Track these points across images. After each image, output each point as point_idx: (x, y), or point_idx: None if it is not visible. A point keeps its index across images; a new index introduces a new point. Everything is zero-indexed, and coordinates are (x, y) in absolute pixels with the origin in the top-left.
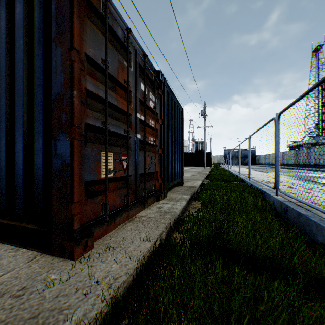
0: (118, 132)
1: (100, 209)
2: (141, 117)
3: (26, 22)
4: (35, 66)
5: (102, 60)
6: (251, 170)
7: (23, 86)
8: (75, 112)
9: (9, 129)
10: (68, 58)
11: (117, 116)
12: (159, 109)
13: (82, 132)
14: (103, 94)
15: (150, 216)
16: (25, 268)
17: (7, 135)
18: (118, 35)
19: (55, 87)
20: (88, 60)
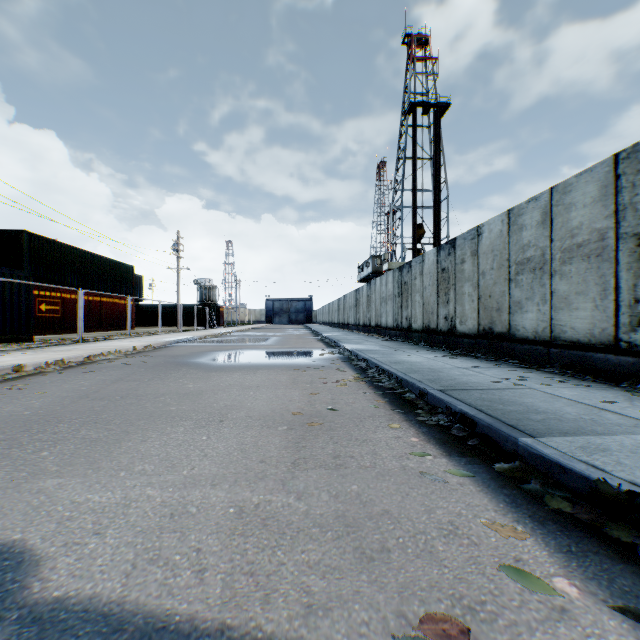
0: None
1: None
2: None
3: None
4: None
5: None
6: (225, 330)
7: None
8: None
9: None
10: None
11: None
12: None
13: None
14: None
15: None
16: None
17: None
18: None
19: None
20: None
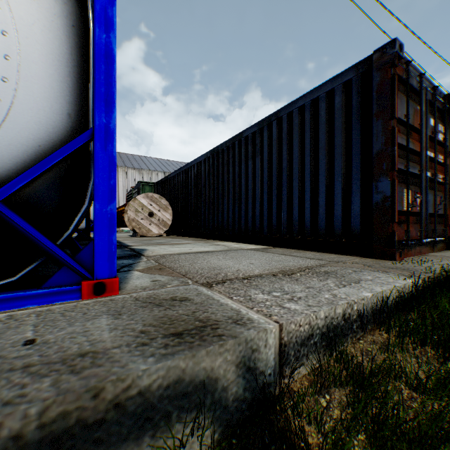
0: (412, 172)
1: (402, 234)
2: (430, 154)
3: (343, 107)
4: (352, 135)
5: (404, 116)
6: None
7: (341, 150)
8: (395, 161)
9: (327, 180)
10: (388, 126)
11: (411, 158)
12: (447, 140)
13: (395, 174)
14: (404, 142)
15: (445, 255)
16: (362, 260)
17: (326, 184)
18: (412, 86)
19: (375, 147)
20: (396, 120)
